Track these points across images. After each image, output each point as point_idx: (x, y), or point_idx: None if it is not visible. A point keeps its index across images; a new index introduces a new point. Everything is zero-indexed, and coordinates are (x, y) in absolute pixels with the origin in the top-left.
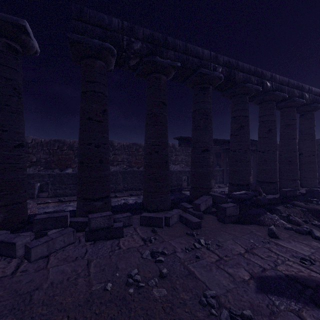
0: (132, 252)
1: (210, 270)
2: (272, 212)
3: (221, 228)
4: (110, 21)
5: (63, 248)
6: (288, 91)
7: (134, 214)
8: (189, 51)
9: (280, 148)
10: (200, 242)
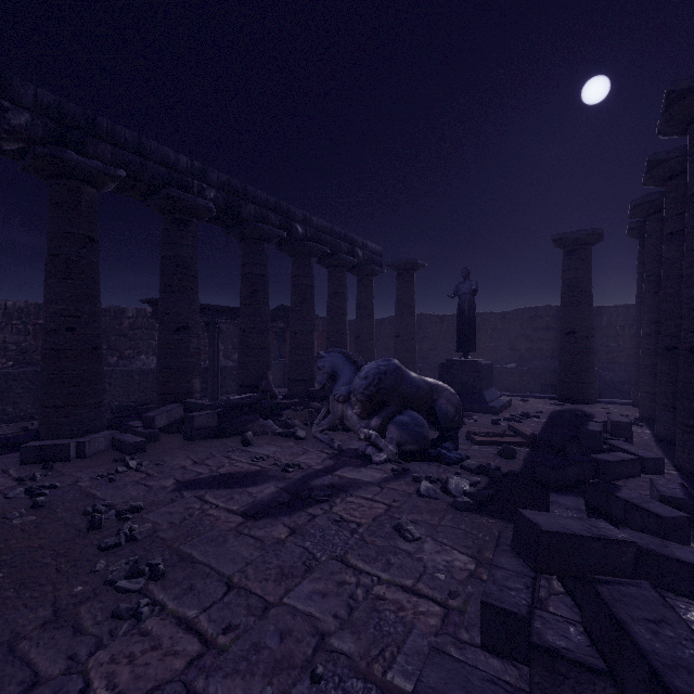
0: None
1: (124, 488)
2: (271, 418)
3: (181, 447)
4: None
5: None
6: (332, 244)
7: (12, 452)
8: (147, 152)
9: (327, 328)
10: (129, 465)
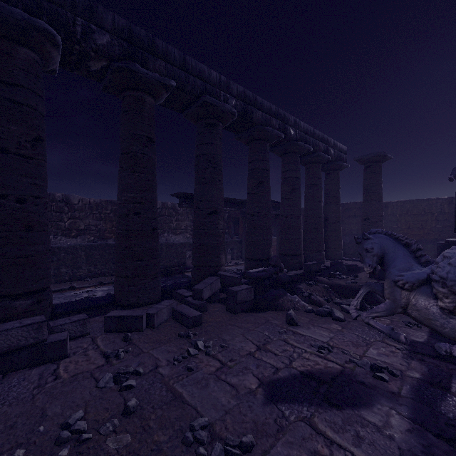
0: (80, 381)
1: (207, 385)
2: (293, 293)
3: (230, 321)
4: None
5: None
6: (313, 144)
7: (97, 314)
8: (189, 68)
9: (305, 213)
10: (197, 346)
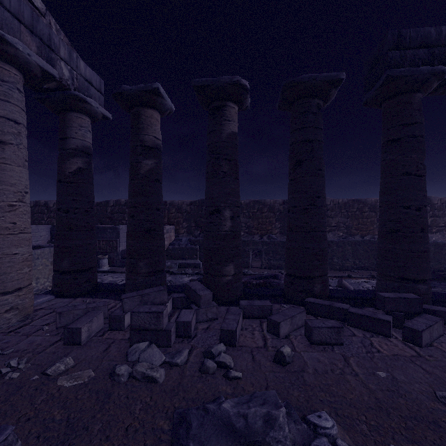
0: None
1: None
2: None
3: None
4: (437, 33)
5: (438, 339)
6: None
7: None
8: None
9: None
10: None
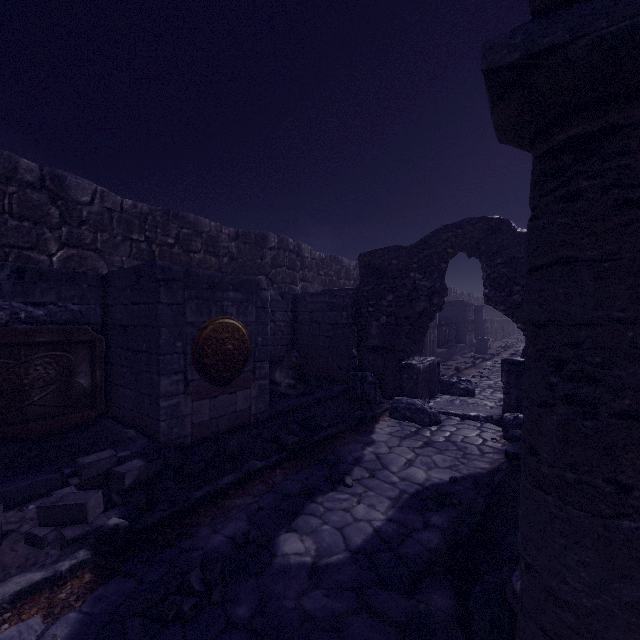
0: None
1: None
2: None
3: None
4: None
5: None
6: None
7: None
8: None
9: None
10: None
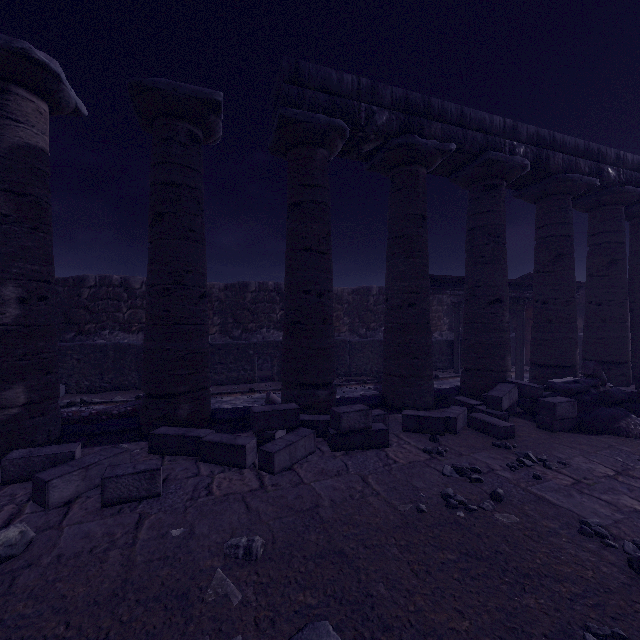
0: (421, 468)
1: (570, 495)
2: (638, 415)
3: (551, 439)
4: (339, 80)
5: (305, 459)
6: None
7: None
8: (467, 121)
9: (629, 297)
10: (530, 457)
